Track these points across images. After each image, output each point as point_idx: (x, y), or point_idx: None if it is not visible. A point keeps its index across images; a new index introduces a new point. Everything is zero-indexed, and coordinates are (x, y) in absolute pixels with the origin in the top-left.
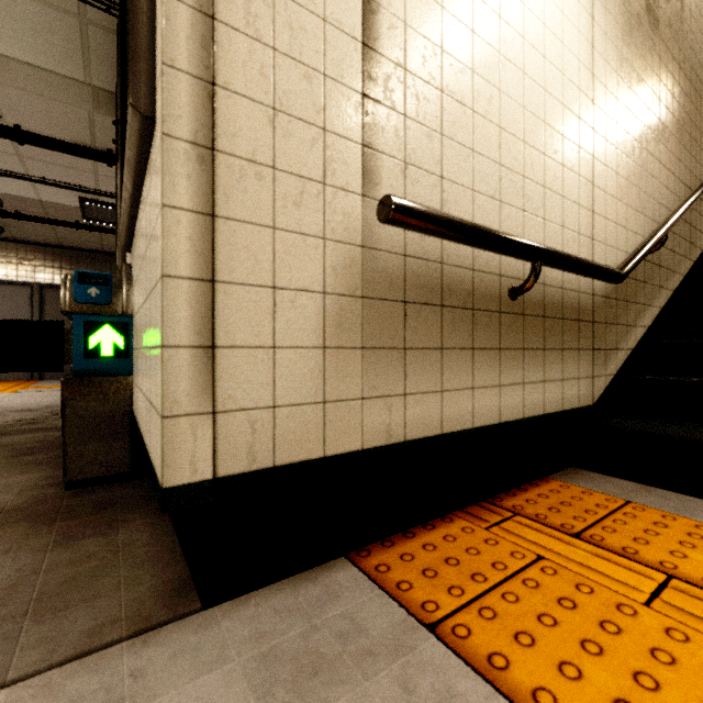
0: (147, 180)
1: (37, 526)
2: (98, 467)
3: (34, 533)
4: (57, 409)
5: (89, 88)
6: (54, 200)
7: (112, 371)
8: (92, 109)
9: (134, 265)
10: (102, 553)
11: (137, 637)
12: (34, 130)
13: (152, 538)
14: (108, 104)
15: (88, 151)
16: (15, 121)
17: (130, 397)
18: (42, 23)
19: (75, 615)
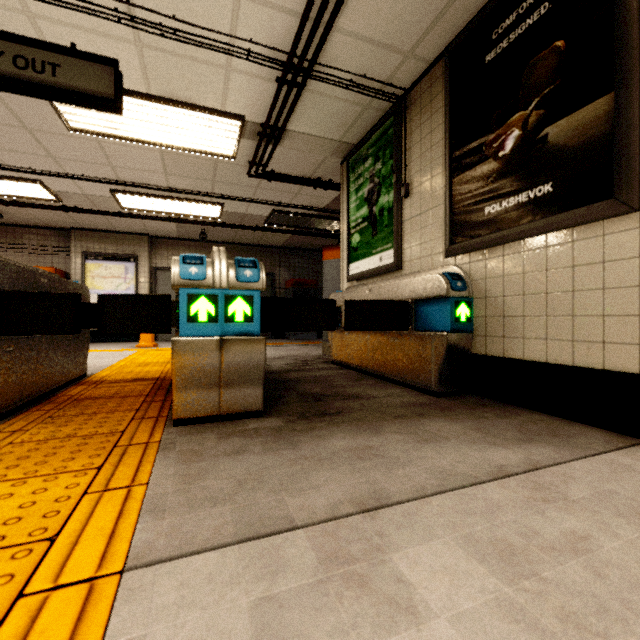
0: (587, 232)
1: (467, 410)
2: (449, 386)
3: (474, 412)
4: (293, 358)
5: (337, 143)
6: (254, 213)
7: (464, 330)
8: (329, 155)
9: (486, 268)
10: (535, 421)
11: (635, 446)
12: (280, 171)
13: (549, 418)
14: (342, 151)
15: (307, 180)
16: (273, 167)
17: (470, 345)
18: (339, 113)
19: (583, 438)
